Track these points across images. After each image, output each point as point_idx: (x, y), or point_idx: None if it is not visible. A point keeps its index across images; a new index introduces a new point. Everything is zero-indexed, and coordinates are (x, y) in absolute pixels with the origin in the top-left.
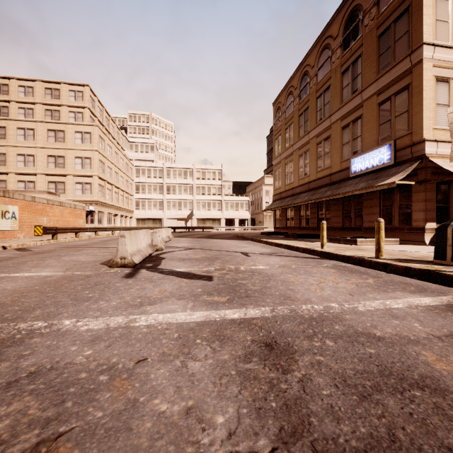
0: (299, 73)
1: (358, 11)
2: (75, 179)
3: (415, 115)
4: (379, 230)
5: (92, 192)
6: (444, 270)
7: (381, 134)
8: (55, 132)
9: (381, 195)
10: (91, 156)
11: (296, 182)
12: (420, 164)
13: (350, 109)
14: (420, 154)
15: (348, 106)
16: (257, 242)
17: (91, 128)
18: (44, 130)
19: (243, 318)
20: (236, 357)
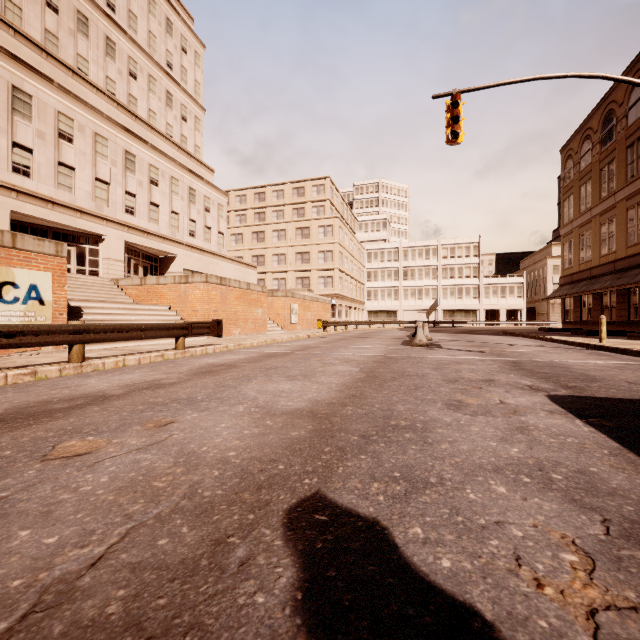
0: (601, 112)
1: None
2: (318, 273)
3: None
4: None
5: (333, 285)
6: None
7: None
8: (302, 229)
9: None
10: (333, 249)
11: (595, 261)
12: None
13: None
14: None
15: None
16: (529, 338)
17: (333, 220)
18: (293, 229)
19: (504, 359)
20: (501, 362)
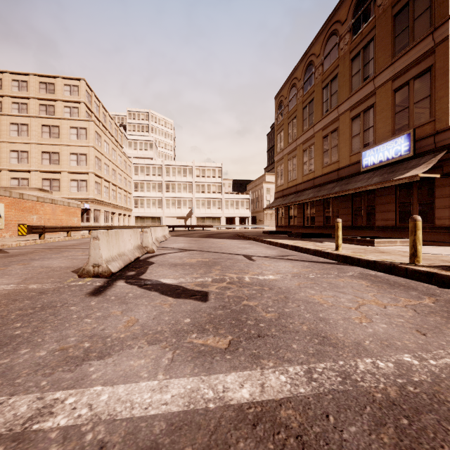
0: (303, 64)
1: None
2: (70, 176)
3: (438, 99)
4: (415, 230)
5: (88, 189)
6: None
7: (398, 123)
8: (50, 127)
9: (397, 191)
10: (87, 153)
11: (299, 179)
12: (445, 155)
13: (360, 98)
14: (446, 144)
15: (358, 95)
16: (259, 242)
17: (87, 123)
18: (39, 126)
19: (259, 401)
20: None
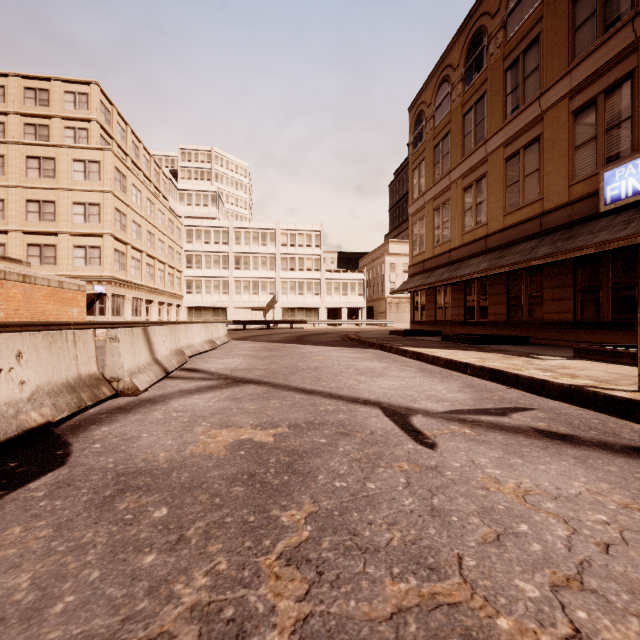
0: (464, 37)
1: None
2: (73, 240)
3: None
4: None
5: (102, 262)
6: None
7: None
8: (39, 160)
9: None
10: (100, 202)
11: (456, 240)
12: None
13: (596, 67)
14: None
15: (592, 61)
16: (393, 353)
17: (100, 154)
18: (21, 157)
19: None
20: None
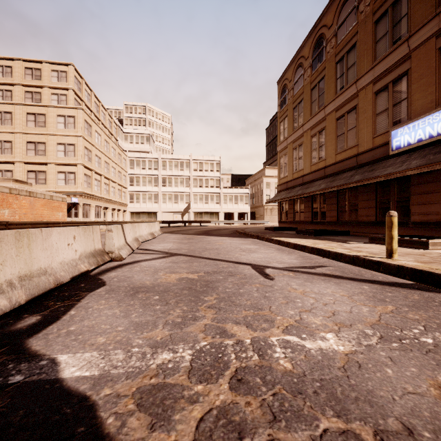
0: (312, 39)
1: None
2: (57, 168)
3: None
4: None
5: (76, 182)
6: None
7: None
8: (35, 115)
9: None
10: (75, 143)
11: (307, 169)
12: None
13: (388, 66)
14: None
15: (385, 62)
16: (265, 241)
17: (75, 111)
18: (23, 114)
19: None
20: None
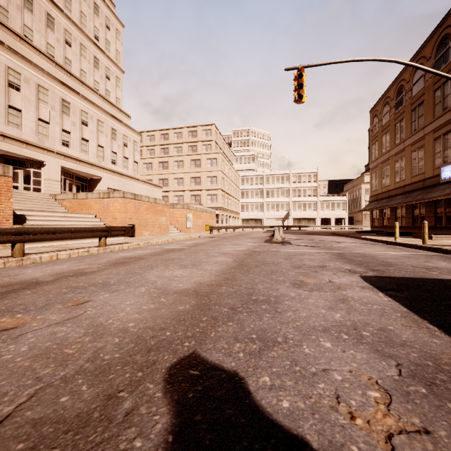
0: (395, 86)
1: (448, 39)
2: (207, 192)
3: None
4: (423, 228)
5: (217, 200)
6: (446, 247)
7: None
8: (195, 160)
9: None
10: (217, 175)
11: (392, 185)
12: None
13: (441, 123)
14: None
15: (439, 121)
16: (349, 238)
17: (217, 155)
18: (189, 160)
19: (333, 252)
20: (330, 254)
